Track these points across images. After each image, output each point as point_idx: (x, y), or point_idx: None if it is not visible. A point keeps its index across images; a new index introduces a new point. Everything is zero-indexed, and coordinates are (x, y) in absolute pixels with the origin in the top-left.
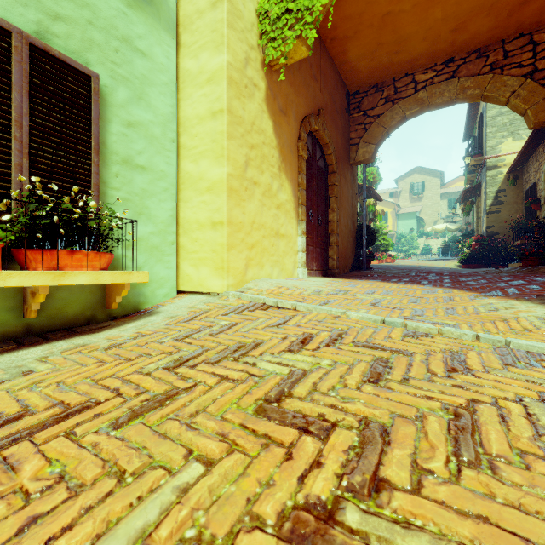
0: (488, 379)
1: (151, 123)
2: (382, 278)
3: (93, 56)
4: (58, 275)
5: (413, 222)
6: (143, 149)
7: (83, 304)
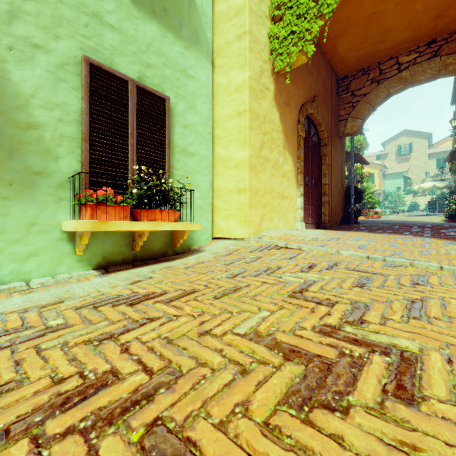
0: (441, 289)
1: (197, 124)
2: (368, 230)
3: (166, 86)
4: (156, 224)
5: (400, 181)
6: (193, 141)
7: (161, 244)
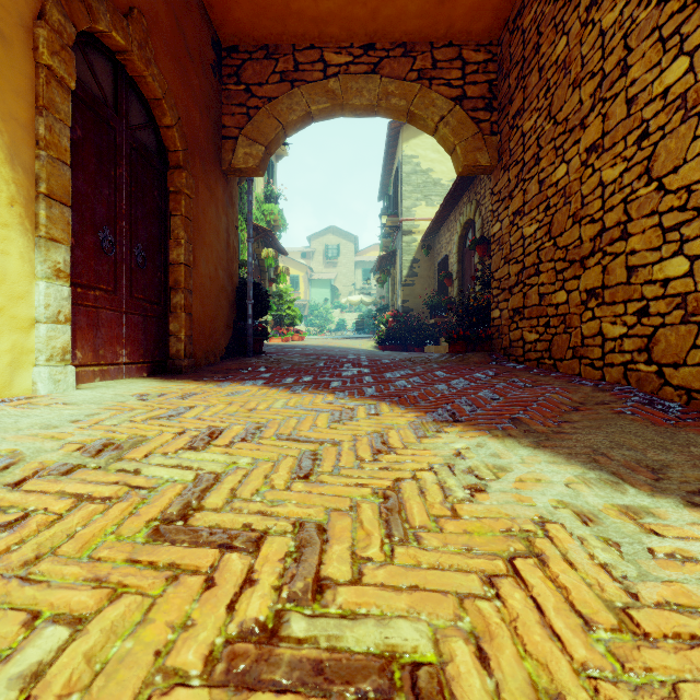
0: None
1: None
2: (270, 376)
3: None
4: None
5: (328, 291)
6: None
7: None
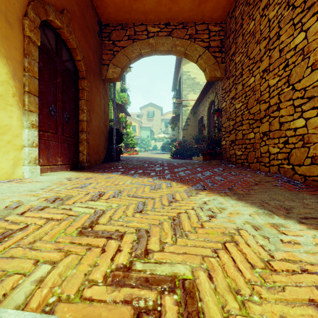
0: None
1: None
2: (123, 170)
3: None
4: None
5: (149, 132)
6: None
7: None
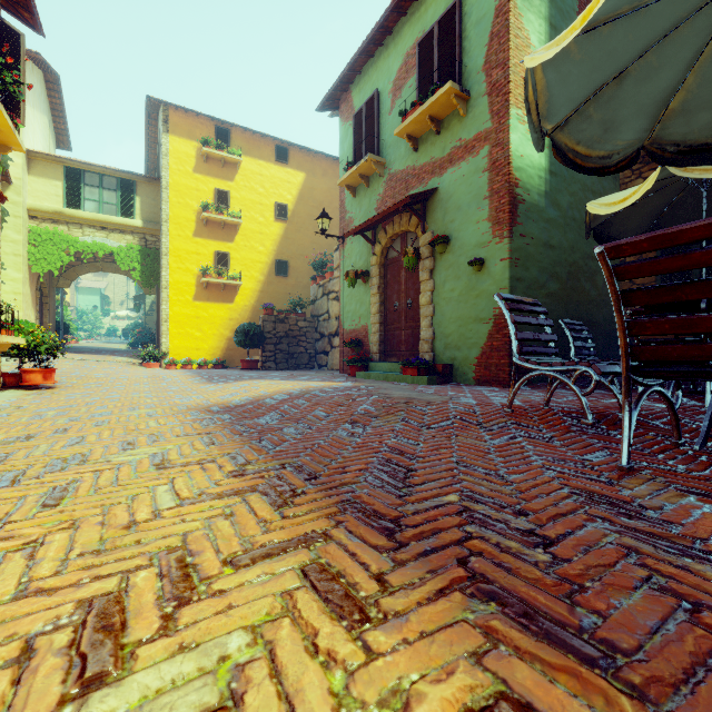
0: (103, 363)
1: None
2: (78, 353)
3: None
4: None
5: (97, 299)
6: None
7: None
